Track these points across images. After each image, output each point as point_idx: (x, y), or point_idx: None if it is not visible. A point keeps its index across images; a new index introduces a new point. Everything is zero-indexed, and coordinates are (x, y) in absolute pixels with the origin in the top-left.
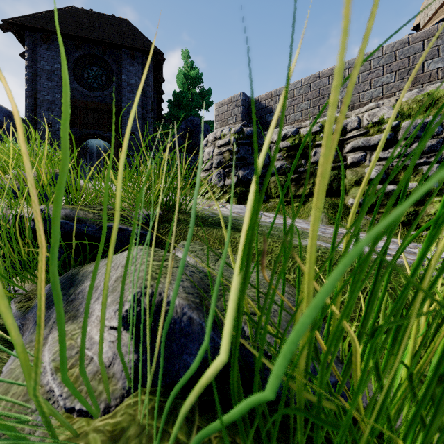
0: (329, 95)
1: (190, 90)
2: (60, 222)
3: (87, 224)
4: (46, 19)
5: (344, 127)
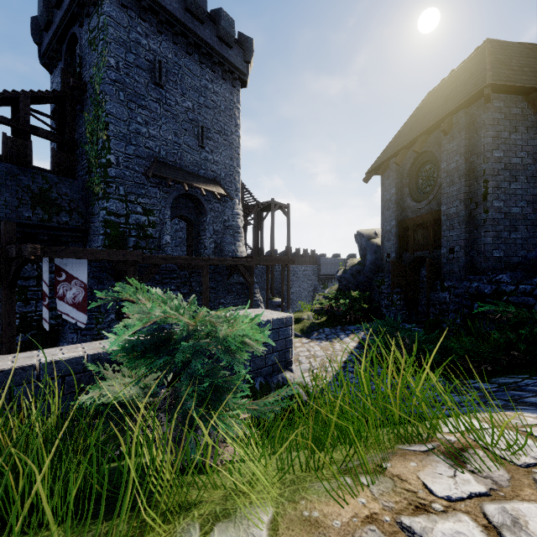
0: None
1: None
2: None
3: None
4: (392, 144)
5: None
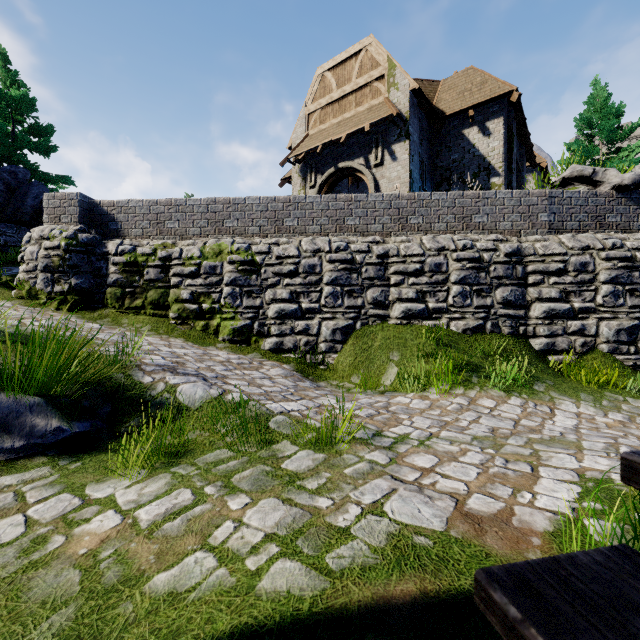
0: (165, 222)
1: (11, 117)
2: None
3: None
4: None
5: (170, 255)
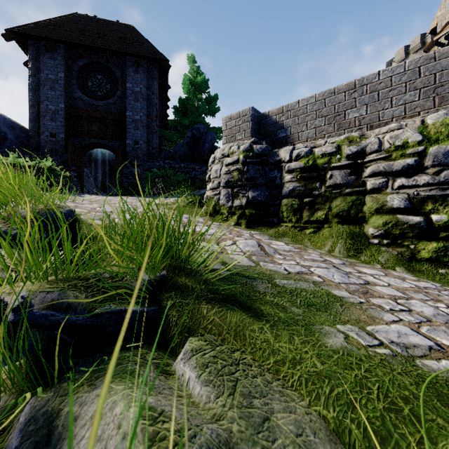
0: (345, 112)
1: (196, 96)
2: (45, 313)
3: (78, 311)
4: (49, 27)
5: (363, 149)
